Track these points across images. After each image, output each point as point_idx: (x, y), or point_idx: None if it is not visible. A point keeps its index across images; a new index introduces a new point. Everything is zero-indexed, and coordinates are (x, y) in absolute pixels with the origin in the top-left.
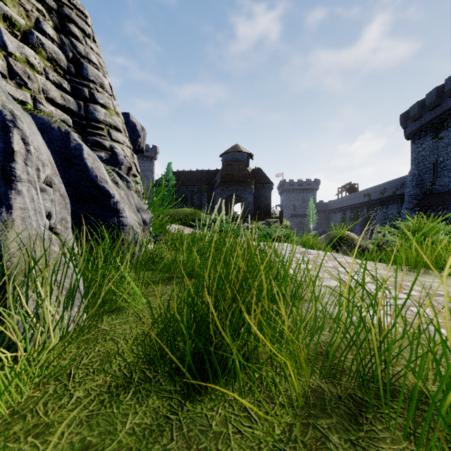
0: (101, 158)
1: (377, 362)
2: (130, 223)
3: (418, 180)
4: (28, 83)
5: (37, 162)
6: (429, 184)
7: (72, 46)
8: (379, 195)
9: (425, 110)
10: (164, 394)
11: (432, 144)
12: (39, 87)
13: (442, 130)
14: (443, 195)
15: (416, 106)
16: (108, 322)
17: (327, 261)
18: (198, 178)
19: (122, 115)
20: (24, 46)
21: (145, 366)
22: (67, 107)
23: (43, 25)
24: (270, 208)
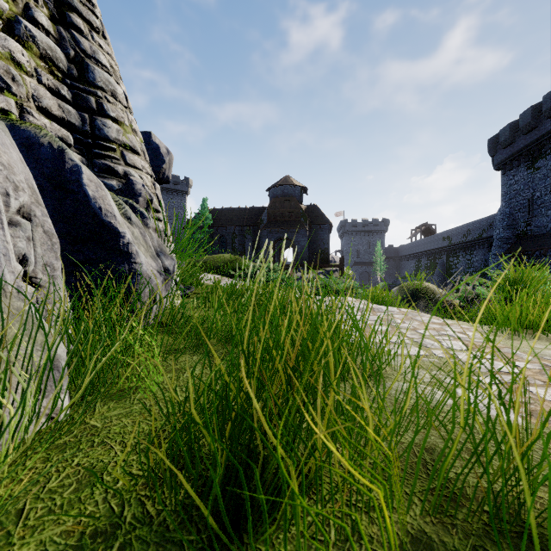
0: (112, 188)
1: (527, 502)
2: (146, 271)
3: (509, 219)
4: (12, 86)
5: (6, 184)
6: (523, 225)
7: (75, 41)
8: (461, 238)
9: (519, 135)
10: (170, 550)
11: (527, 176)
12: (28, 92)
13: (540, 158)
14: (541, 238)
15: (508, 129)
16: (102, 414)
17: (404, 320)
18: (240, 217)
19: (142, 135)
20: (7, 37)
21: (146, 491)
22: (66, 120)
23: (34, 13)
24: (328, 255)
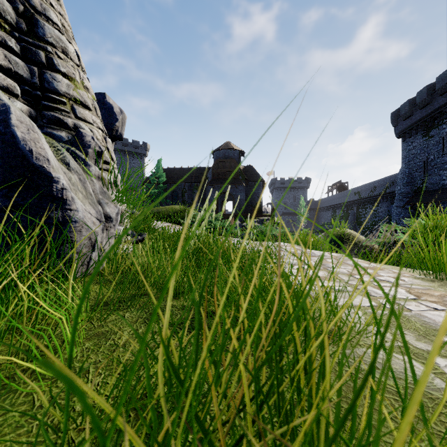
0: (61, 139)
1: None
2: (83, 218)
3: (408, 178)
4: None
5: None
6: (420, 183)
7: None
8: (369, 193)
9: (416, 109)
10: None
11: (422, 143)
12: None
13: (433, 128)
14: (434, 193)
15: (407, 104)
16: None
17: (337, 265)
18: (189, 175)
19: (97, 96)
20: None
21: None
22: (13, 71)
23: None
24: (261, 206)
